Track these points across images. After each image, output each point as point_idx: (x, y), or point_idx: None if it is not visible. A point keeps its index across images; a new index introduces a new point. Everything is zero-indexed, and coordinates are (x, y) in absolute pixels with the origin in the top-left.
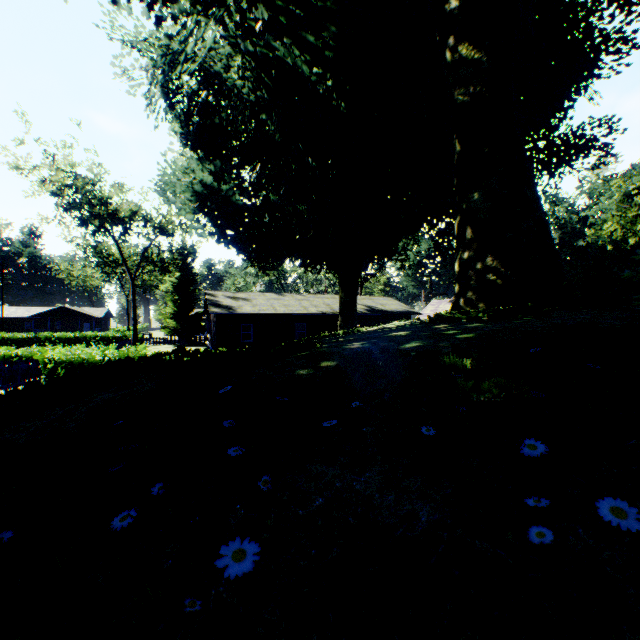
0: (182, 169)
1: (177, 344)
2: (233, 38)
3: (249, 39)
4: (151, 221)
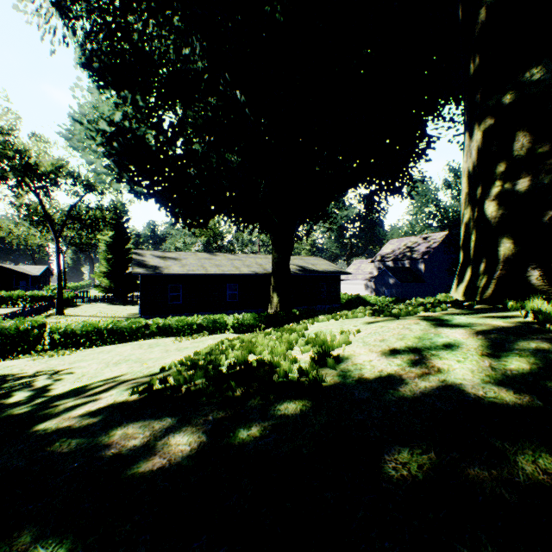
0: (90, 108)
1: (112, 302)
2: None
3: None
4: (78, 178)
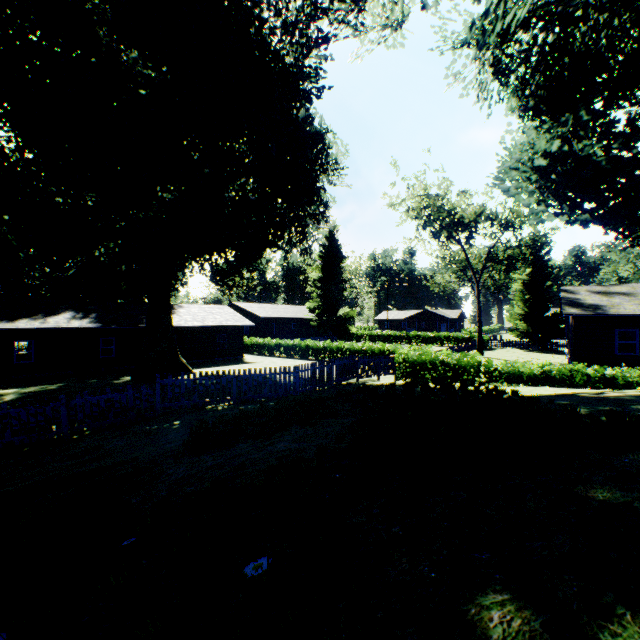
0: (520, 149)
1: (527, 349)
2: None
3: None
4: (495, 219)
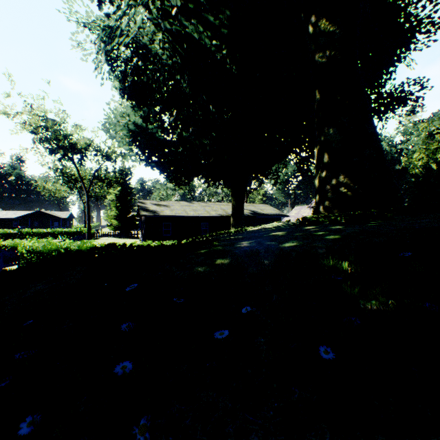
0: (121, 114)
1: (119, 237)
2: (156, 20)
3: (167, 20)
4: (100, 151)
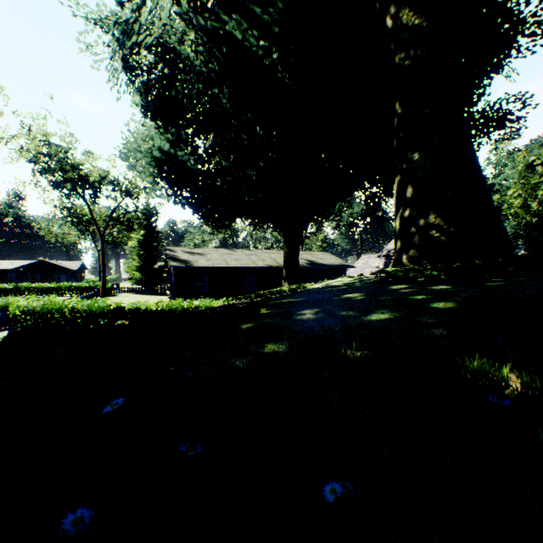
0: (143, 137)
1: (142, 293)
2: (187, 14)
3: (201, 15)
4: (118, 185)
